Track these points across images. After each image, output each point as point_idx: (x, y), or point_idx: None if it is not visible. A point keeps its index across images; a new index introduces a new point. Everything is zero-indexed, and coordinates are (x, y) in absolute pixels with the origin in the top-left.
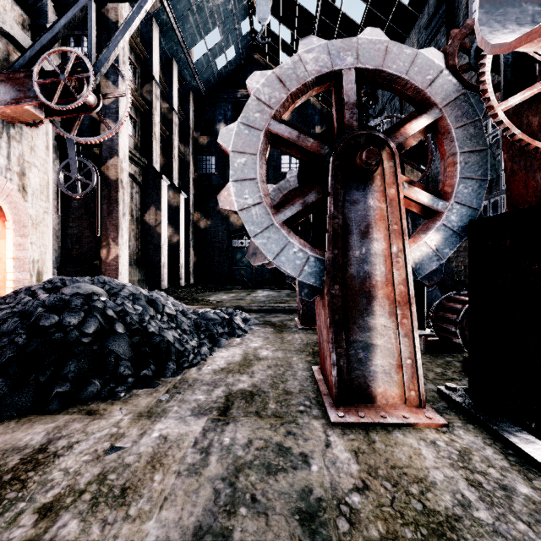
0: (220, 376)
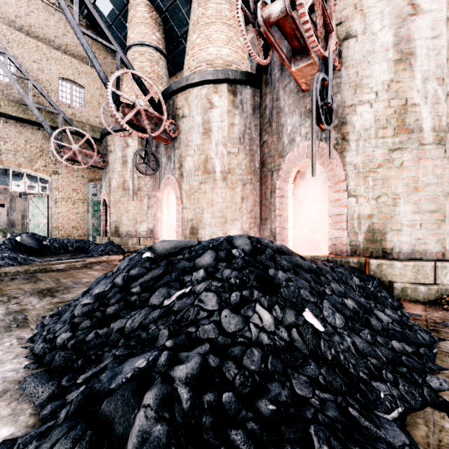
0: None
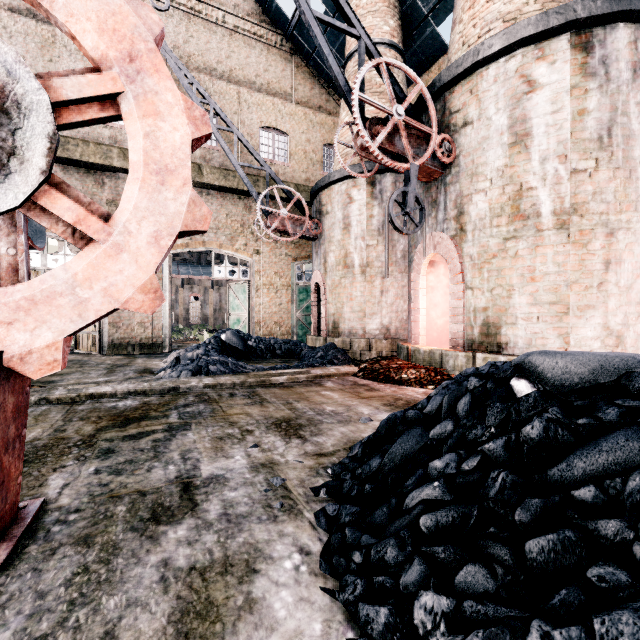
0: (237, 540)
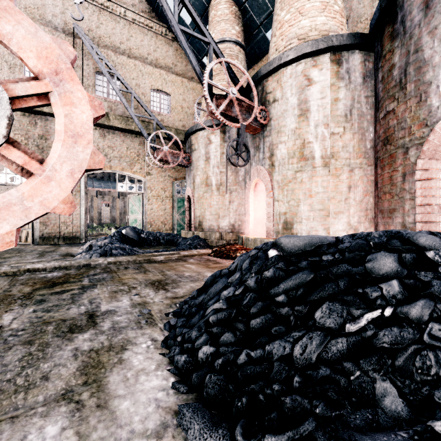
0: (118, 338)
